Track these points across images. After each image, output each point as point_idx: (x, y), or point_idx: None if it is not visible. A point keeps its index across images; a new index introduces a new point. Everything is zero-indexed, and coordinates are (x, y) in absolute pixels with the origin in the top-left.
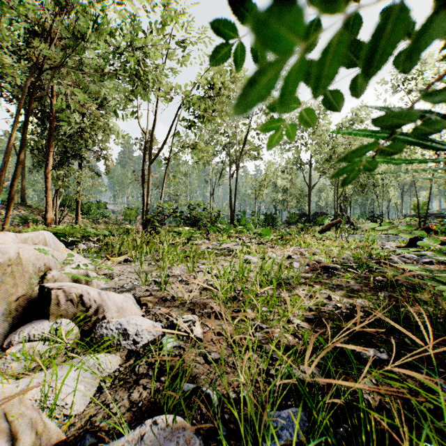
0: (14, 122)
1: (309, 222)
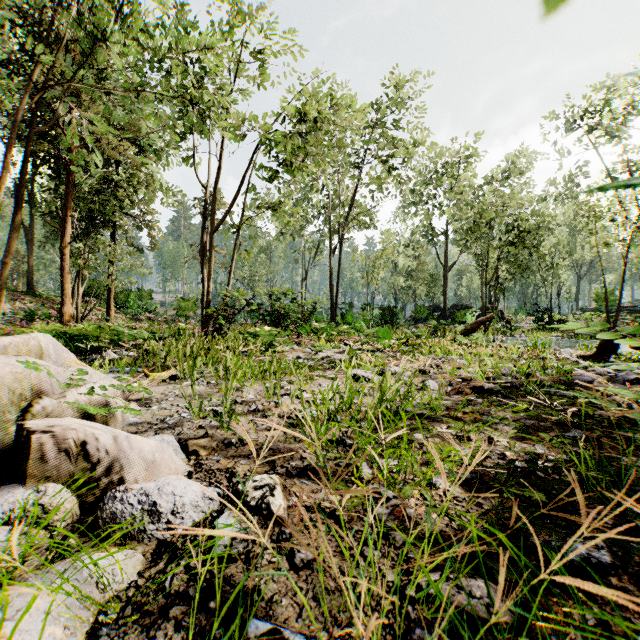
0: (6, 168)
1: (445, 319)
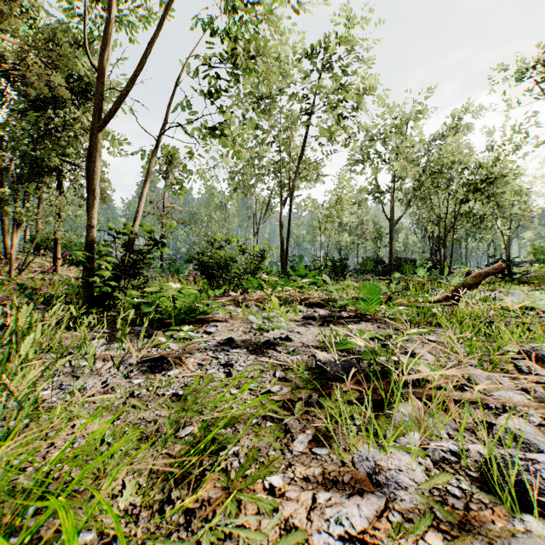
0: None
1: (391, 271)
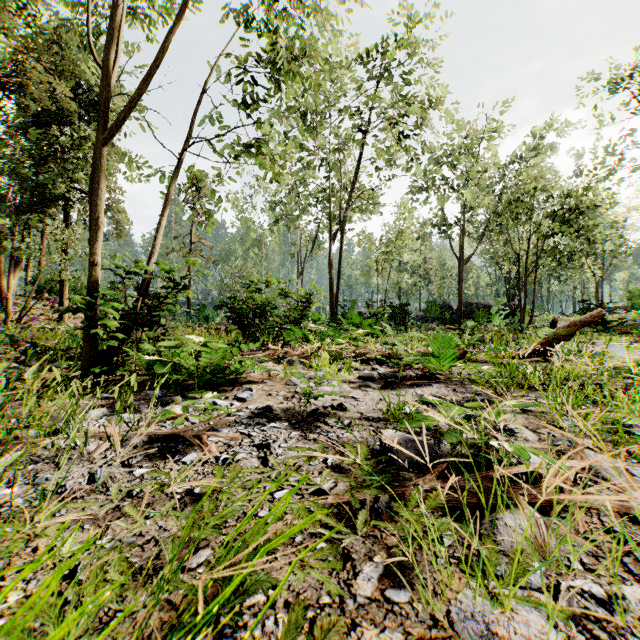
0: None
1: (461, 319)
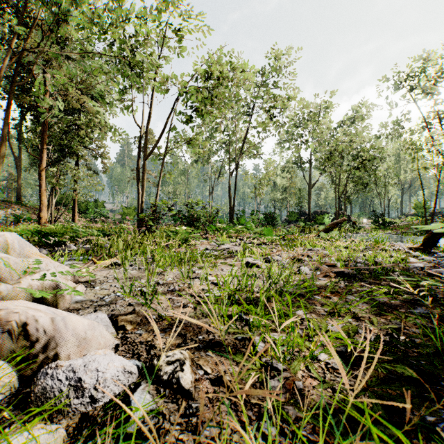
0: None
1: (309, 221)
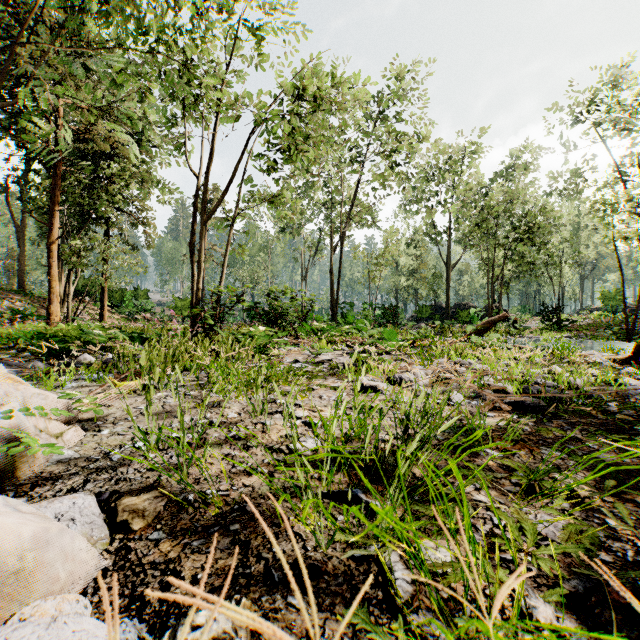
0: None
1: (448, 319)
